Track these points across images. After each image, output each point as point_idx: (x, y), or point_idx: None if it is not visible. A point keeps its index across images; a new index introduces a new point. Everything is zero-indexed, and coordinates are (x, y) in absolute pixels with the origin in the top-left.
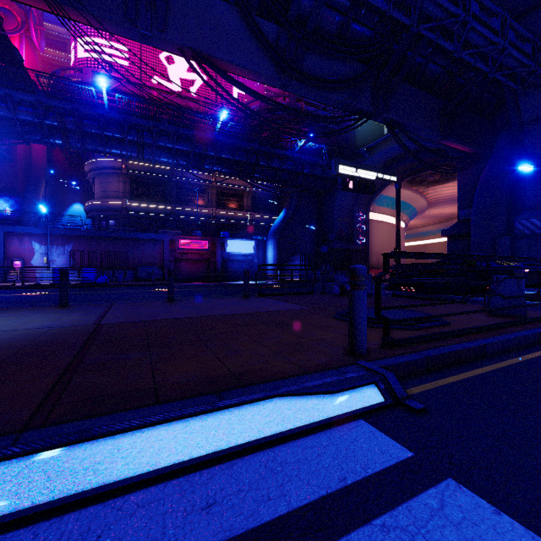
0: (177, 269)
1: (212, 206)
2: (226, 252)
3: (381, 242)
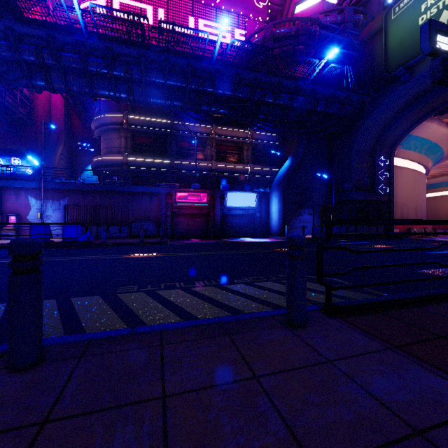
0: (174, 224)
1: (211, 160)
2: (226, 205)
3: (405, 192)
